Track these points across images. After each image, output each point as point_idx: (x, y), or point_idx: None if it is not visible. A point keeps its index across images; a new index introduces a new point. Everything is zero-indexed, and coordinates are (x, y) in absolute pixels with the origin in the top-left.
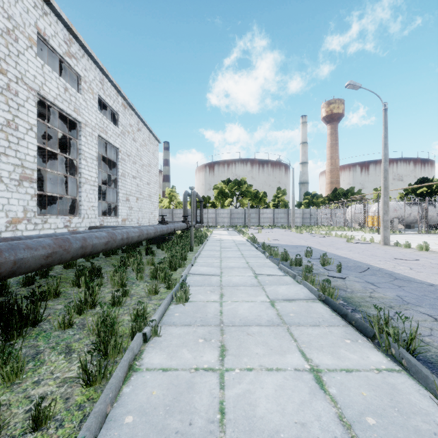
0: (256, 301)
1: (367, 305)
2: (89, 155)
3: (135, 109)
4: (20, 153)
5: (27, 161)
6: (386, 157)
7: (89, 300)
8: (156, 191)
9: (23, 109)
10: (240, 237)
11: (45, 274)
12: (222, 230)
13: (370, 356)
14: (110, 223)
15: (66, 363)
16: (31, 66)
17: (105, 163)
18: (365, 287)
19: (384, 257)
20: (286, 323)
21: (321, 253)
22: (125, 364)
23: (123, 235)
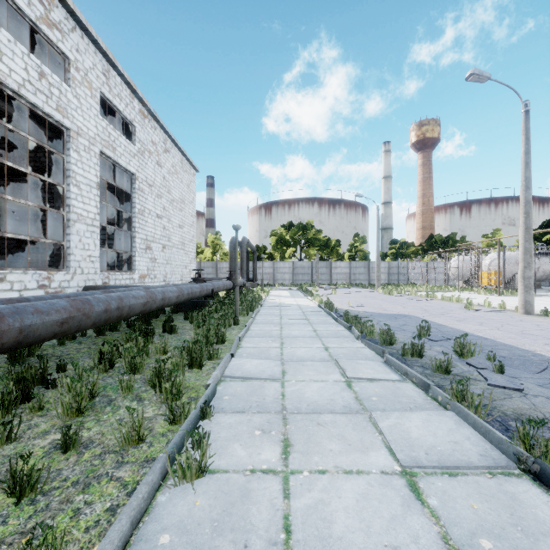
0: (369, 471)
1: None
2: (84, 180)
3: (161, 120)
4: None
5: None
6: (528, 183)
7: None
8: (192, 238)
9: None
10: (308, 300)
11: None
12: (282, 291)
13: None
14: (120, 281)
15: None
16: None
17: (115, 196)
18: None
19: (547, 337)
20: None
21: (440, 329)
22: None
23: (109, 303)
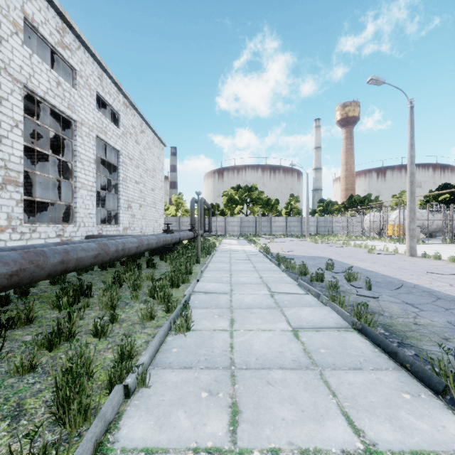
0: (275, 330)
1: (416, 336)
2: (85, 157)
3: (138, 109)
4: (3, 153)
5: (11, 162)
6: (412, 160)
7: (65, 329)
8: (161, 198)
9: (7, 103)
10: (251, 247)
11: (24, 293)
12: (232, 240)
13: (446, 424)
14: (110, 232)
15: (6, 438)
16: (17, 54)
17: (105, 167)
18: (404, 309)
19: (415, 271)
20: (317, 364)
21: (343, 266)
22: (87, 448)
23: (118, 246)
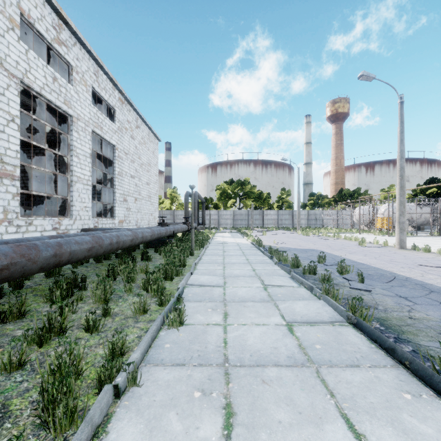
0: (269, 324)
1: (412, 331)
2: (81, 152)
3: (134, 104)
4: None
5: (7, 156)
6: (402, 154)
7: (57, 324)
8: (156, 192)
9: (3, 97)
10: (244, 239)
11: (19, 285)
12: (225, 232)
13: None
14: (106, 225)
15: None
16: (13, 50)
17: (101, 162)
18: (398, 303)
19: (406, 263)
20: (313, 361)
21: (335, 258)
22: None
23: (112, 239)
